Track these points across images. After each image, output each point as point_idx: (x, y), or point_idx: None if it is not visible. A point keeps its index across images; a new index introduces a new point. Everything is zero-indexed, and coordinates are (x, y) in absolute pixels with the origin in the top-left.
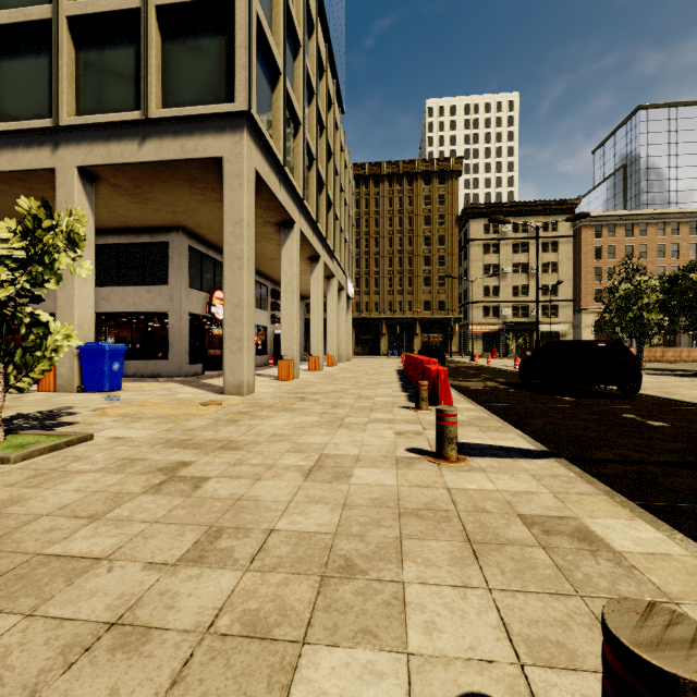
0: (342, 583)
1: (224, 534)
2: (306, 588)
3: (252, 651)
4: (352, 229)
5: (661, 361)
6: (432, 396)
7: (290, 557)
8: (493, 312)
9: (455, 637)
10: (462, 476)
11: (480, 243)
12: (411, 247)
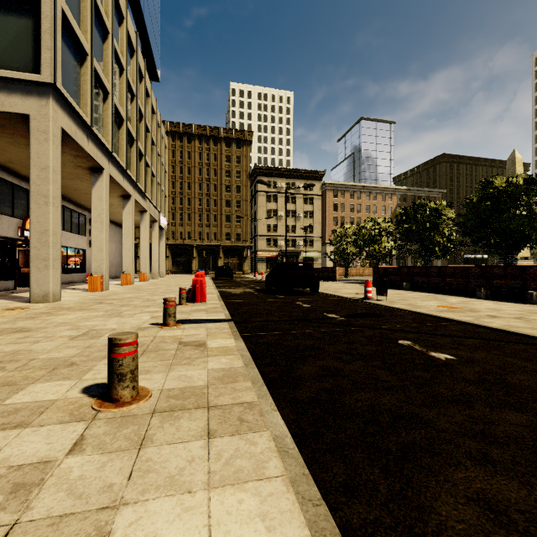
0: (64, 369)
1: (2, 363)
2: (43, 372)
3: (4, 388)
4: (165, 174)
5: (362, 275)
6: (193, 297)
7: (40, 365)
8: (273, 242)
9: (106, 374)
10: (169, 331)
11: (265, 194)
12: (216, 192)
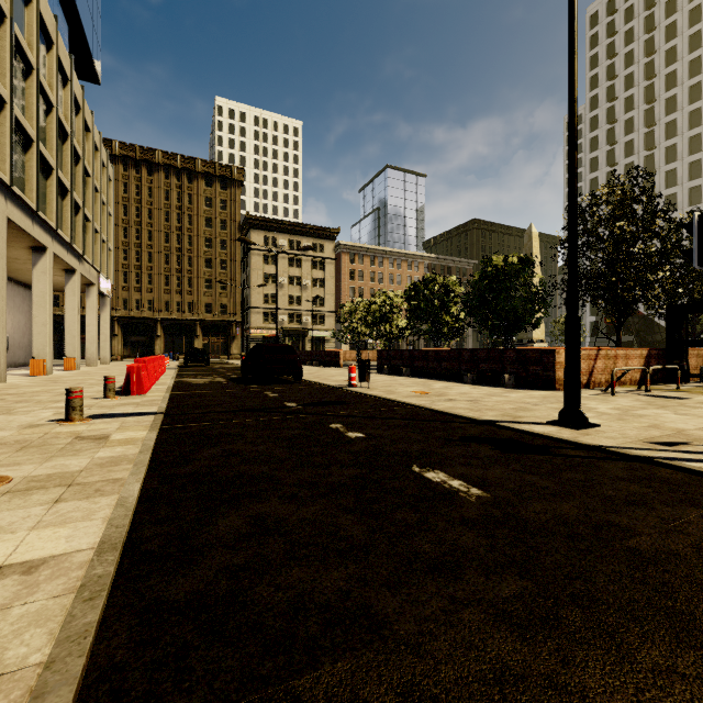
0: None
1: None
2: None
3: None
4: (108, 218)
5: None
6: (127, 388)
7: None
8: (273, 317)
9: None
10: (70, 427)
11: (261, 253)
12: (191, 247)
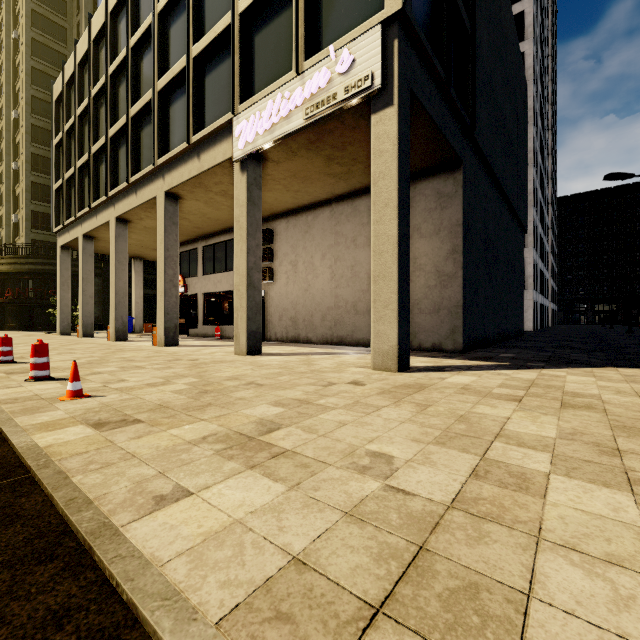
0: None
1: None
2: None
3: None
4: None
5: None
6: None
7: None
8: None
9: None
10: None
11: None
12: None
